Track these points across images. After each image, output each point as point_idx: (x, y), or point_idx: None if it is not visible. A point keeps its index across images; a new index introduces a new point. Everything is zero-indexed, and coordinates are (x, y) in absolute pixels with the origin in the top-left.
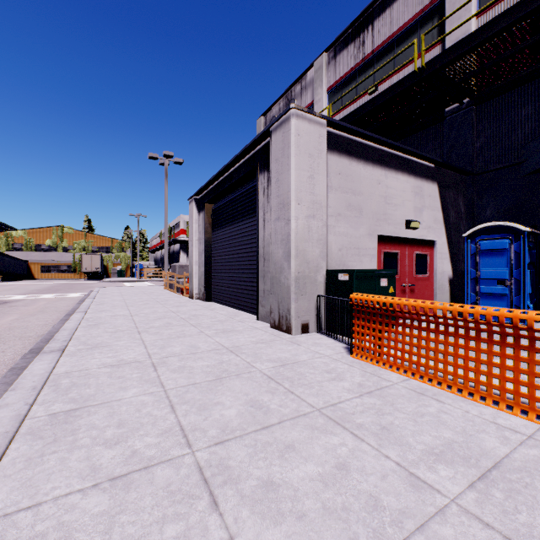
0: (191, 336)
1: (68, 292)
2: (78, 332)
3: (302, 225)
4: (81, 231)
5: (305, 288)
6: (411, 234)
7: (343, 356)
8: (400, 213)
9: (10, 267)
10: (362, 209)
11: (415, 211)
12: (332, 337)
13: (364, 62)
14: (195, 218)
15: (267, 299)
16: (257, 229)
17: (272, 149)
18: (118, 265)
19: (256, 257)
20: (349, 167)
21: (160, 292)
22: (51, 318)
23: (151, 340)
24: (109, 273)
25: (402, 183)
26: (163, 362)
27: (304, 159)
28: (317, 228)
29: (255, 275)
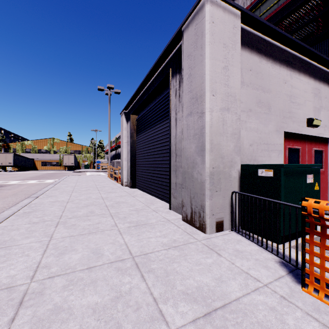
0: (103, 231)
1: (48, 179)
2: (5, 221)
3: (216, 118)
4: (64, 141)
5: (219, 184)
6: (311, 132)
7: (291, 288)
8: (302, 111)
9: (22, 162)
10: (270, 106)
11: (314, 110)
12: (255, 242)
13: (252, 6)
14: (124, 127)
15: (179, 192)
16: (170, 128)
17: (184, 47)
18: (86, 161)
19: (169, 153)
20: (259, 64)
21: (104, 179)
22: (14, 201)
23: (59, 237)
24: (80, 166)
25: (304, 84)
26: (39, 291)
27: (218, 49)
28: (231, 121)
29: (168, 169)
